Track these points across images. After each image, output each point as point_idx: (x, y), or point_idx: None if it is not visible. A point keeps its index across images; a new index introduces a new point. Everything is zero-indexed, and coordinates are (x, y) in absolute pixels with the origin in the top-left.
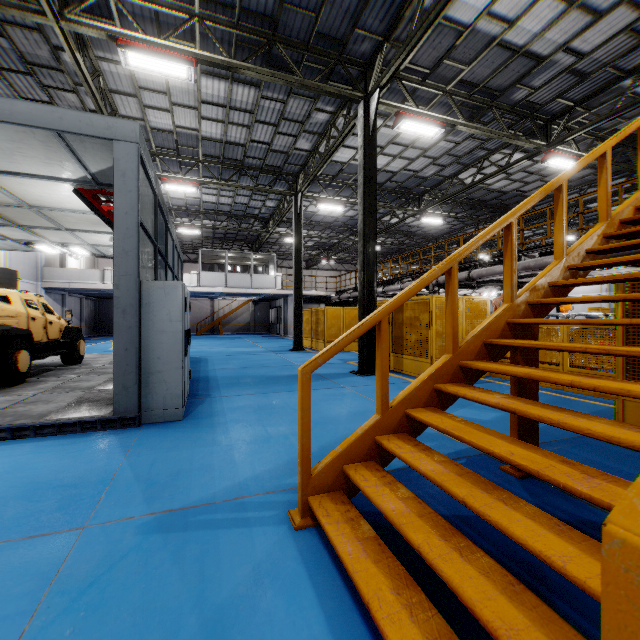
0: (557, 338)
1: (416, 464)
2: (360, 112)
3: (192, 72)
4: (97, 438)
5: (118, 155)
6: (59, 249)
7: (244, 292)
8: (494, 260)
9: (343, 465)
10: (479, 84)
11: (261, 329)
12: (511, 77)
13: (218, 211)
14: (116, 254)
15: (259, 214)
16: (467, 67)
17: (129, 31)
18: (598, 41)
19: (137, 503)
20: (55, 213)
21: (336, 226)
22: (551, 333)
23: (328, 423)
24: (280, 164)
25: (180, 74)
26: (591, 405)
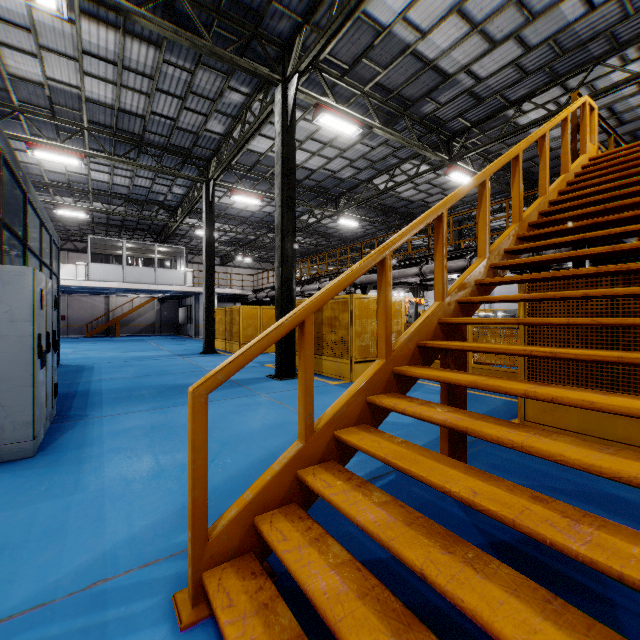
0: None
1: (352, 513)
2: (278, 96)
3: (63, 3)
4: None
5: None
6: None
7: (147, 288)
8: (405, 263)
9: (254, 517)
10: (394, 91)
11: (168, 330)
12: (422, 89)
13: (112, 193)
14: None
15: (165, 201)
16: (383, 70)
17: None
18: (492, 69)
19: None
20: None
21: (253, 221)
22: None
23: (240, 442)
24: (188, 145)
25: (45, 2)
26: (494, 399)
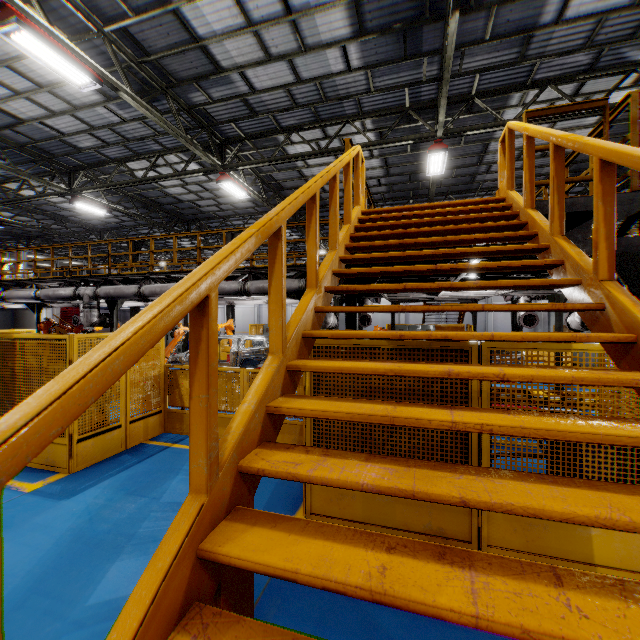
0: (238, 384)
1: None
2: None
3: None
4: None
5: None
6: None
7: None
8: (170, 276)
9: None
10: (151, 54)
11: None
12: (189, 69)
13: None
14: None
15: None
16: (134, 16)
17: None
18: (267, 84)
19: None
20: None
21: None
22: (232, 378)
23: None
24: None
25: None
26: None
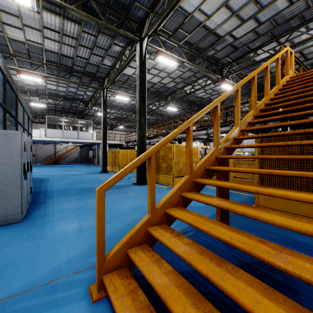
0: None
1: (173, 248)
2: (138, 48)
3: (34, 4)
4: None
5: None
6: None
7: (74, 141)
8: (200, 128)
9: (127, 250)
10: (194, 44)
11: (84, 161)
12: (208, 43)
13: (57, 95)
14: None
15: (83, 98)
16: (189, 35)
17: None
18: (242, 33)
19: None
20: None
21: (125, 108)
22: None
23: (119, 215)
24: (94, 72)
25: (26, 4)
26: (243, 195)
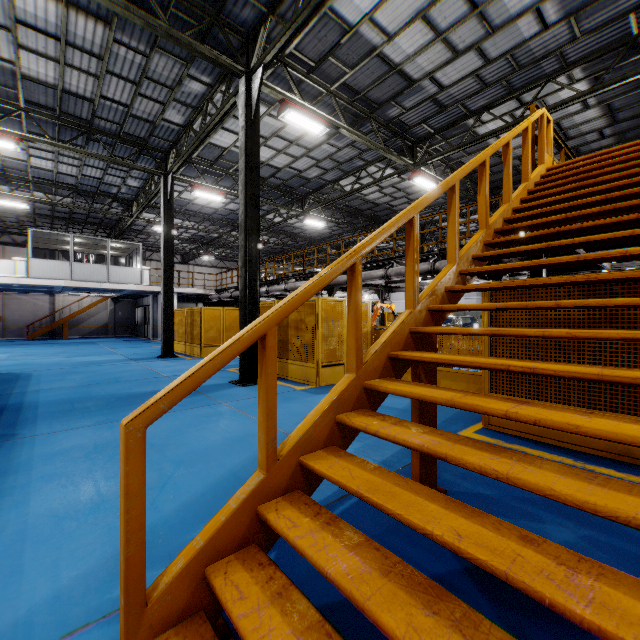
0: None
1: (321, 562)
2: (241, 88)
3: None
4: None
5: None
6: None
7: (98, 287)
8: (371, 265)
9: (206, 567)
10: (360, 92)
11: (124, 331)
12: (387, 92)
13: (58, 182)
14: None
15: (118, 194)
16: (350, 71)
17: None
18: (455, 78)
19: None
20: None
21: (216, 219)
22: None
23: (196, 461)
24: (144, 135)
25: None
26: None
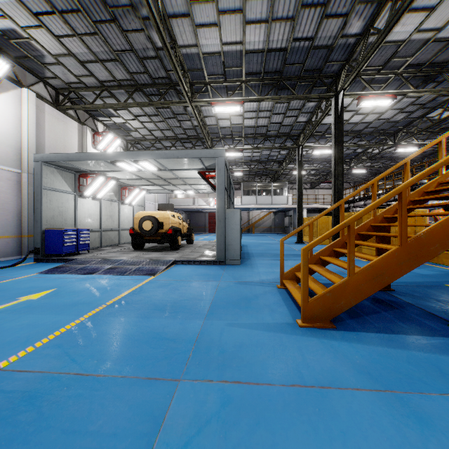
0: None
1: (314, 268)
2: (332, 103)
3: (241, 108)
4: (212, 266)
5: (218, 163)
6: (182, 192)
7: (267, 207)
8: None
9: (295, 272)
10: (425, 63)
11: (279, 230)
12: None
13: (252, 160)
14: (217, 200)
15: (276, 159)
16: (411, 58)
17: (216, 98)
18: None
19: (231, 279)
20: (187, 179)
21: (330, 160)
22: None
23: None
24: (288, 131)
25: (236, 110)
26: None
